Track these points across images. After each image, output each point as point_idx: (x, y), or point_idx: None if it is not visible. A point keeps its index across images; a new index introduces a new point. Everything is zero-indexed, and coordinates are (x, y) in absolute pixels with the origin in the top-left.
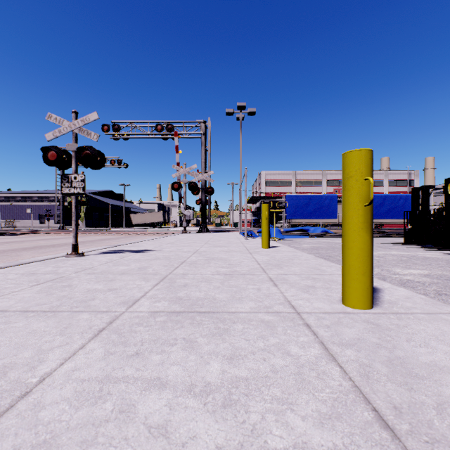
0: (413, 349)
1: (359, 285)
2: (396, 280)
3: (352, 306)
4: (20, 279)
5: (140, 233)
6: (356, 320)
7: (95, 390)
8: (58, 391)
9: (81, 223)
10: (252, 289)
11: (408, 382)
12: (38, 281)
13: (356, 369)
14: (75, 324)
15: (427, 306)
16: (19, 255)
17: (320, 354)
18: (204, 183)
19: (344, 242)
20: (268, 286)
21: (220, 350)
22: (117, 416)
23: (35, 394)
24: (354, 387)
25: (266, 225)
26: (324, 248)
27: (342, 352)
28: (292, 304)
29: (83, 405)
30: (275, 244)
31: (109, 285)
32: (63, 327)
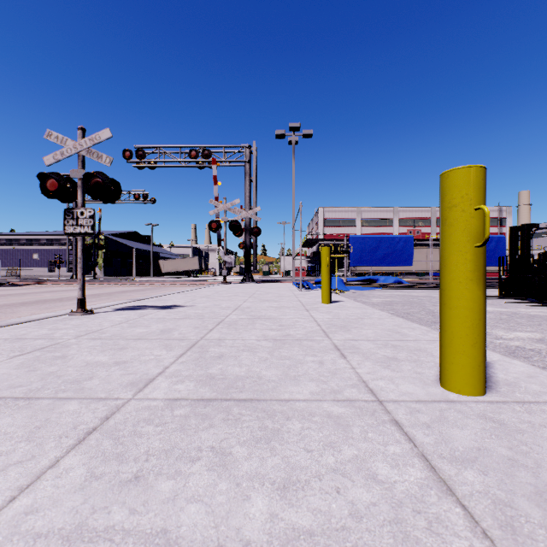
0: None
1: (467, 361)
2: (502, 348)
3: (457, 390)
4: None
5: (171, 284)
6: (466, 414)
7: None
8: None
9: (99, 272)
10: (312, 362)
11: None
12: (23, 350)
13: (489, 512)
14: (54, 421)
15: None
16: (15, 312)
17: (426, 480)
18: (249, 222)
19: (444, 298)
20: (334, 358)
21: (267, 471)
22: None
23: None
24: None
25: (326, 274)
26: (399, 303)
27: (460, 476)
28: (369, 387)
29: None
30: (337, 298)
31: (117, 356)
32: (35, 426)
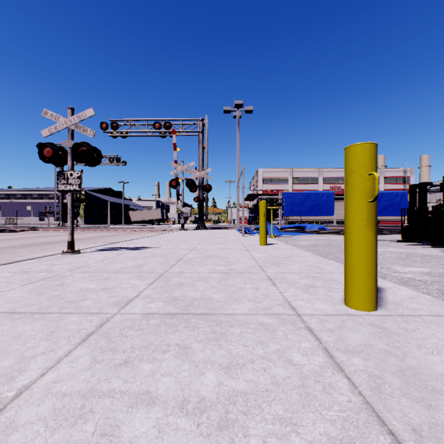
0: (426, 357)
1: (363, 286)
2: (397, 279)
3: (355, 307)
4: (12, 277)
5: (139, 230)
6: (360, 323)
7: (76, 407)
8: (34, 408)
9: (80, 220)
10: (250, 288)
11: (425, 398)
12: (30, 280)
13: (365, 381)
14: (63, 327)
15: (434, 308)
16: (16, 252)
17: (325, 363)
18: (202, 181)
19: (347, 240)
20: (267, 285)
21: (216, 358)
22: (98, 441)
23: (8, 412)
24: (365, 403)
25: (263, 222)
26: (321, 245)
27: (349, 361)
28: (292, 305)
29: (60, 426)
30: (272, 241)
31: (102, 284)
32: (50, 331)
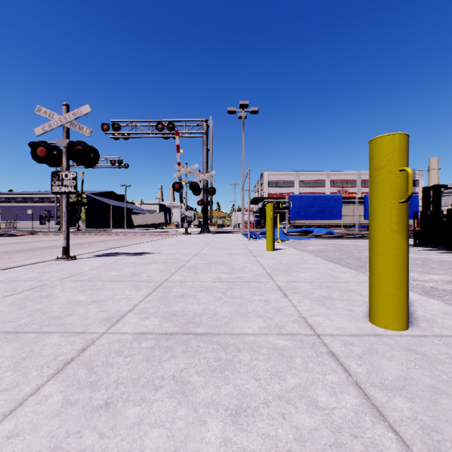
0: None
1: (392, 301)
2: (419, 288)
3: (383, 325)
4: None
5: (141, 234)
6: (393, 346)
7: None
8: None
9: (82, 224)
10: (259, 301)
11: None
12: (15, 290)
13: (418, 436)
14: (38, 352)
15: None
16: (11, 258)
17: (361, 406)
18: (206, 184)
19: (373, 247)
20: (278, 297)
21: (221, 398)
22: None
23: None
24: None
25: (270, 226)
26: (331, 250)
27: (390, 403)
28: (308, 323)
29: None
30: (279, 246)
31: (94, 296)
32: (21, 357)
